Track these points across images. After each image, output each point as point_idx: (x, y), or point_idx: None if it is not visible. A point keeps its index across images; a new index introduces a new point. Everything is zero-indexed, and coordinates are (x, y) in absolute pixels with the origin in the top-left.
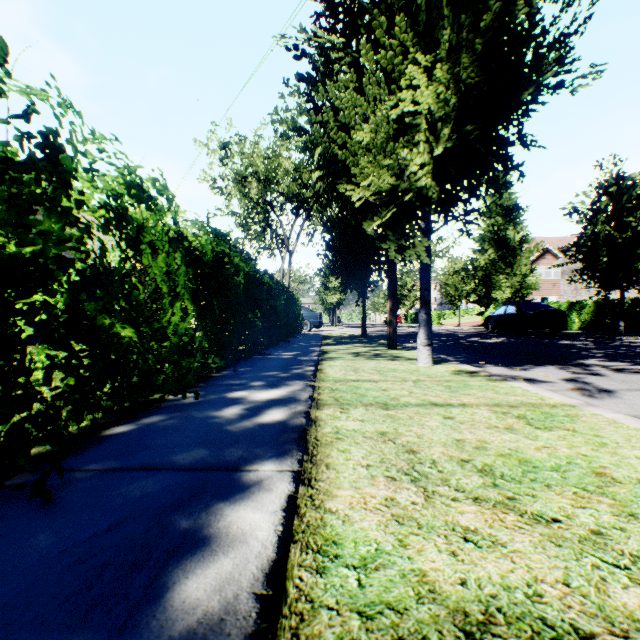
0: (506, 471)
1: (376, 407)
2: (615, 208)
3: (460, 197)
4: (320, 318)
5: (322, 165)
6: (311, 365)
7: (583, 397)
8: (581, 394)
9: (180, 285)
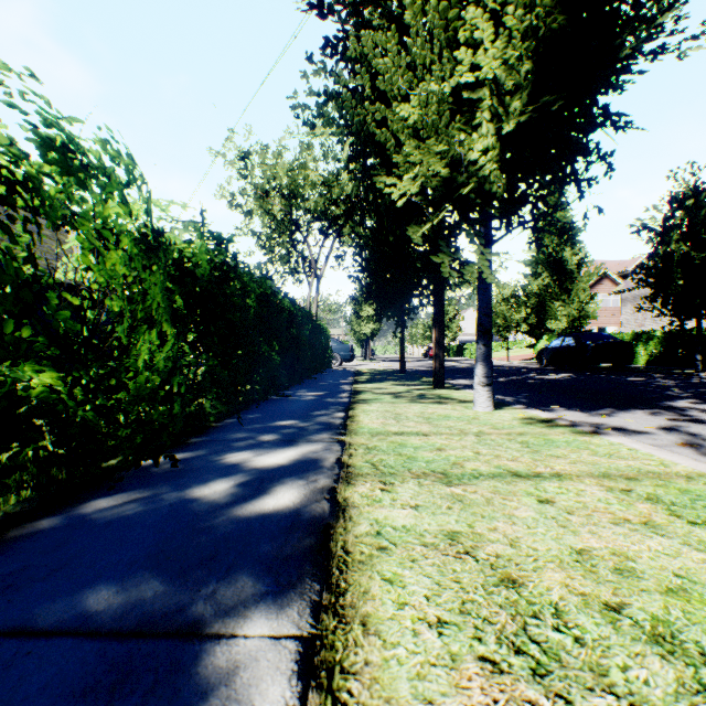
0: (704, 640)
1: (433, 480)
2: (692, 224)
3: (528, 198)
4: (352, 351)
5: (354, 159)
6: (340, 410)
7: (705, 457)
8: (699, 452)
9: (153, 304)
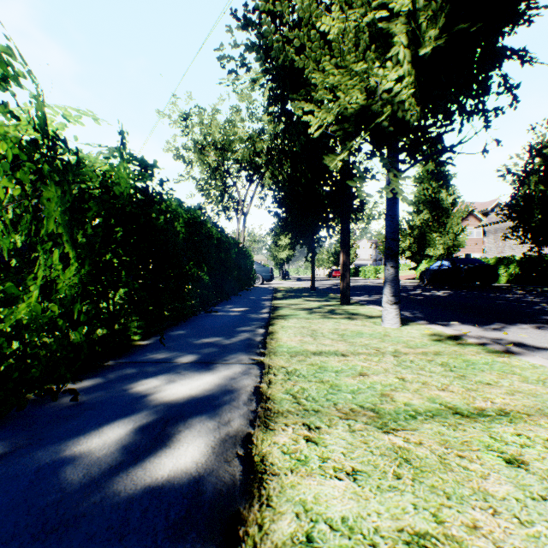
0: None
1: (365, 422)
2: None
3: (431, 134)
4: (271, 272)
5: (273, 98)
6: (261, 326)
7: None
8: None
9: (51, 220)
